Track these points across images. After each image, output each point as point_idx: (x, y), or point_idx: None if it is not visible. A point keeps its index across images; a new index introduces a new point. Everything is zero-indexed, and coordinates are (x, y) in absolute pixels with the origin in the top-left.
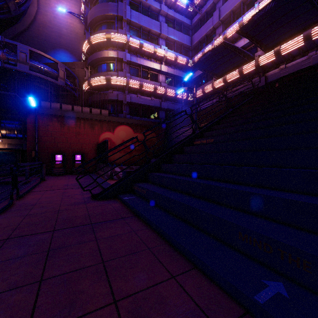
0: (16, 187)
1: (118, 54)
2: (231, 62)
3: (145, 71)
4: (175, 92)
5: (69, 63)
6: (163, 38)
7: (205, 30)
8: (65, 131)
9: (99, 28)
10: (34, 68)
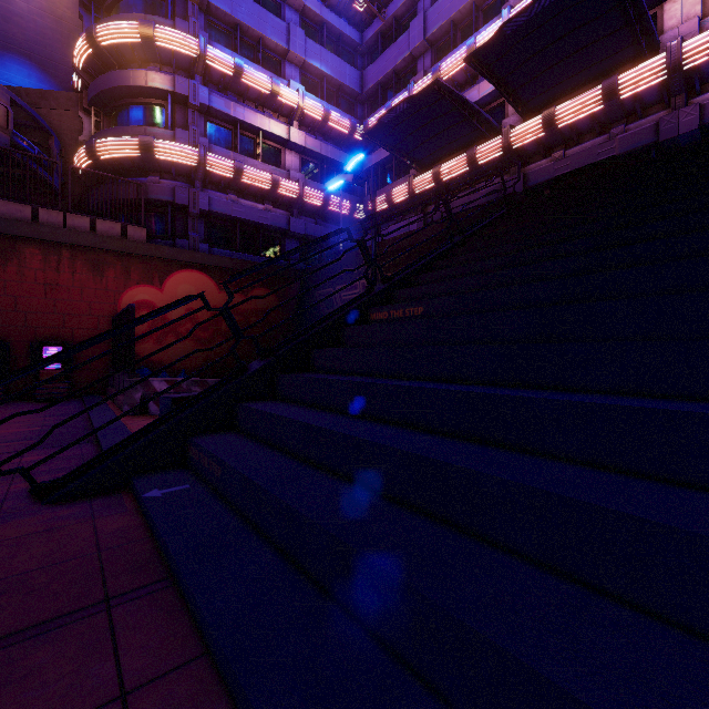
0: None
1: (174, 83)
2: (452, 136)
3: (249, 137)
4: (324, 197)
5: (31, 92)
6: (296, 64)
7: (393, 59)
8: (9, 278)
9: (121, 8)
10: None
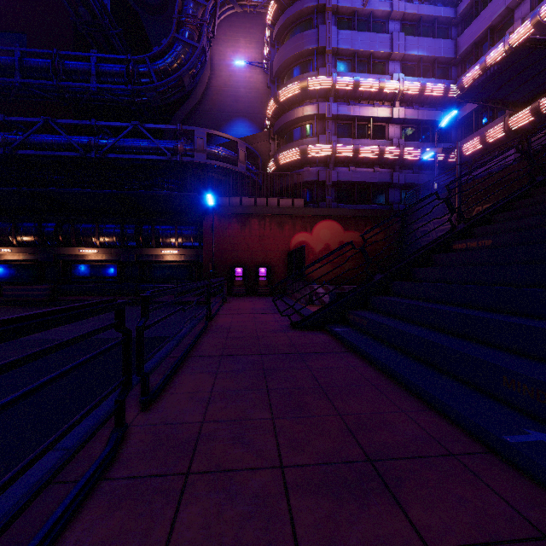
0: (209, 306)
1: (317, 108)
2: None
3: (363, 125)
4: (421, 152)
5: (250, 137)
6: (397, 59)
7: (487, 19)
8: (246, 235)
9: (289, 75)
10: (211, 156)
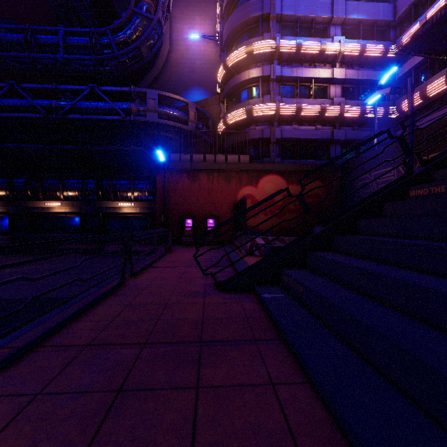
0: (130, 261)
1: (262, 71)
2: None
3: (305, 86)
4: (361, 109)
5: (202, 101)
6: (337, 24)
7: None
8: (195, 189)
9: (237, 42)
10: (163, 115)
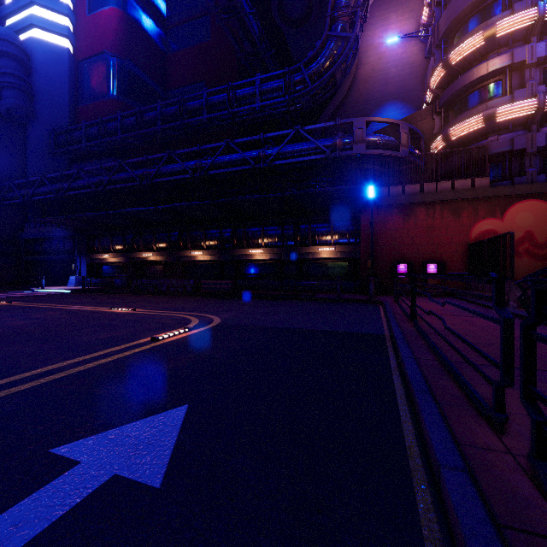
0: (412, 304)
1: (511, 57)
2: None
3: None
4: None
5: (407, 118)
6: None
7: None
8: (409, 227)
9: (463, 29)
10: (370, 145)
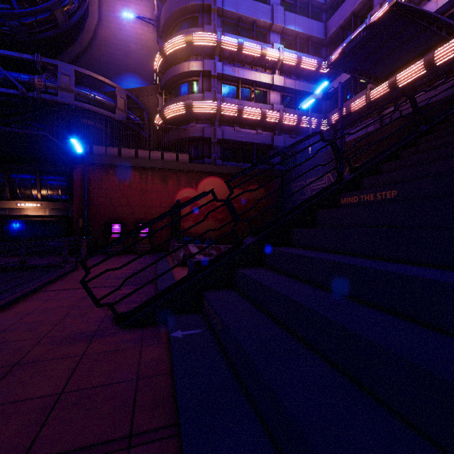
0: None
1: (203, 65)
2: (409, 48)
3: (247, 88)
4: (297, 118)
5: (136, 90)
6: (277, 31)
7: (352, 5)
8: (125, 188)
9: (176, 30)
10: (82, 98)
